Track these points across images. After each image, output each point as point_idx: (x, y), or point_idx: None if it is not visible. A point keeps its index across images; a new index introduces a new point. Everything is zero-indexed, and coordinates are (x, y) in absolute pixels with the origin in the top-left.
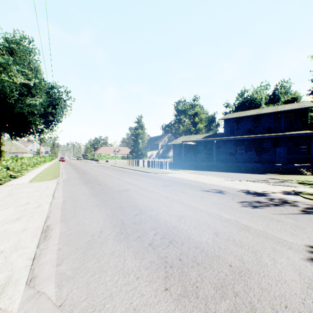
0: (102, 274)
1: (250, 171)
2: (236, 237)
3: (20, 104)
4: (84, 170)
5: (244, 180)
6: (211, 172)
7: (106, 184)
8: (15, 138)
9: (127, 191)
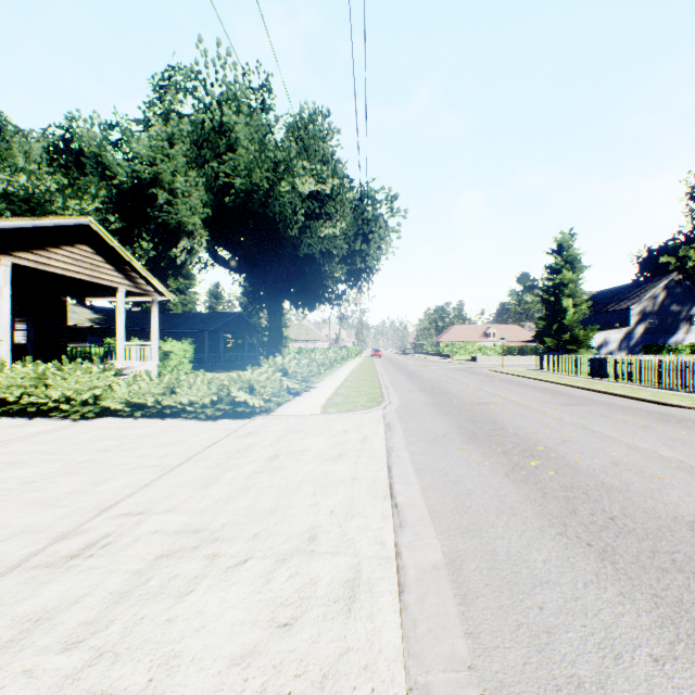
0: None
1: None
2: None
3: (308, 240)
4: (433, 383)
5: None
6: None
7: (558, 454)
8: (302, 313)
9: None
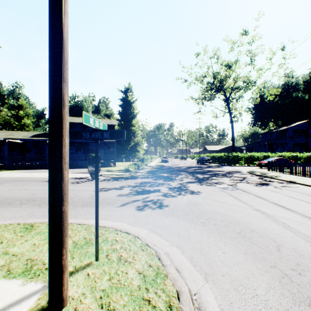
0: (2, 214)
1: (80, 167)
2: (69, 193)
3: None
4: None
5: (75, 173)
6: (45, 170)
7: None
8: None
9: None
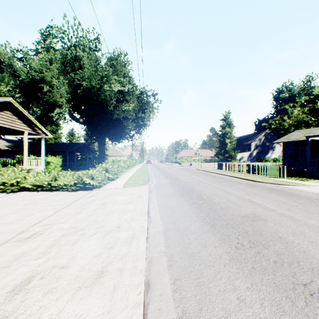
0: None
1: None
2: None
3: (117, 111)
4: (171, 174)
5: None
6: None
7: (210, 199)
8: (114, 143)
9: (261, 221)
